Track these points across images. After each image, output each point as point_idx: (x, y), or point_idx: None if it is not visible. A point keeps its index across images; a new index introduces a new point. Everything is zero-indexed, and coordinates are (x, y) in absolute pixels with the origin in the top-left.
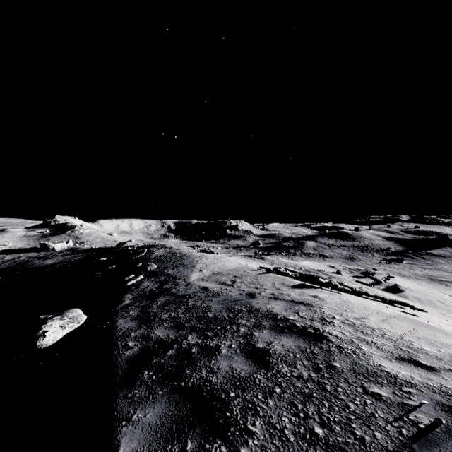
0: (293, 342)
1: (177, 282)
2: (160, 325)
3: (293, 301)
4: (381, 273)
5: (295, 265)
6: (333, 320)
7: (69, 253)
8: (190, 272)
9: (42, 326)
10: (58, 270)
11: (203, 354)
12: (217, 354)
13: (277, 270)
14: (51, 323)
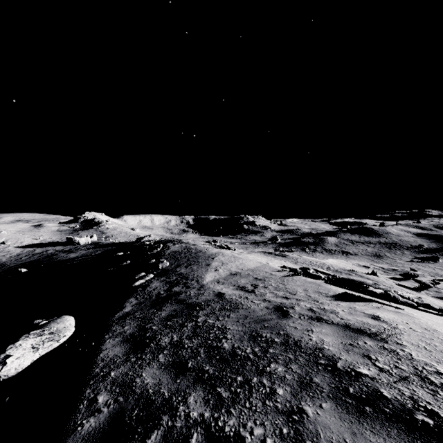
0: None
1: (189, 284)
2: (154, 358)
3: (347, 326)
4: (423, 275)
5: (322, 264)
6: None
7: (92, 247)
8: (204, 271)
9: (7, 347)
10: (78, 264)
11: None
12: None
13: (307, 272)
14: (21, 342)
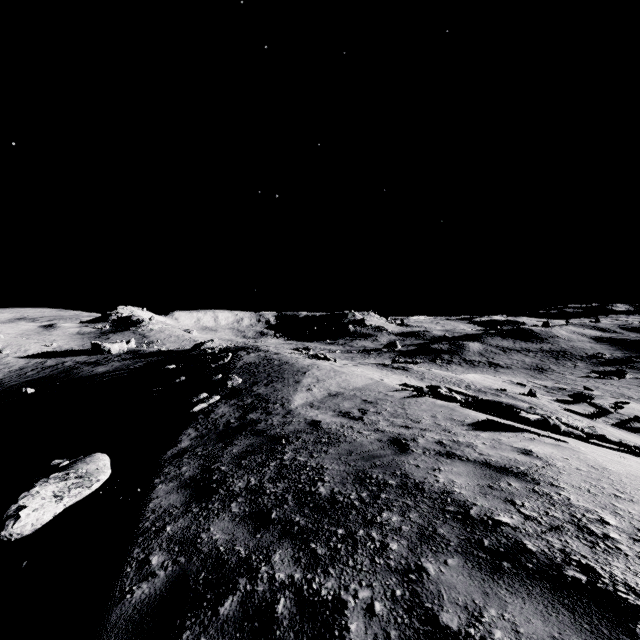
0: (543, 622)
1: (270, 410)
2: (225, 508)
3: (488, 464)
4: (601, 396)
5: (459, 380)
6: (607, 530)
7: (129, 358)
8: (292, 391)
9: (19, 496)
10: (110, 381)
11: (303, 633)
12: (339, 637)
13: (437, 392)
14: (38, 488)
